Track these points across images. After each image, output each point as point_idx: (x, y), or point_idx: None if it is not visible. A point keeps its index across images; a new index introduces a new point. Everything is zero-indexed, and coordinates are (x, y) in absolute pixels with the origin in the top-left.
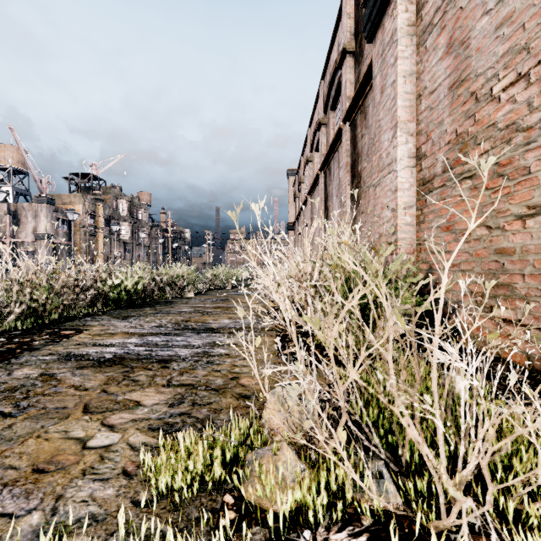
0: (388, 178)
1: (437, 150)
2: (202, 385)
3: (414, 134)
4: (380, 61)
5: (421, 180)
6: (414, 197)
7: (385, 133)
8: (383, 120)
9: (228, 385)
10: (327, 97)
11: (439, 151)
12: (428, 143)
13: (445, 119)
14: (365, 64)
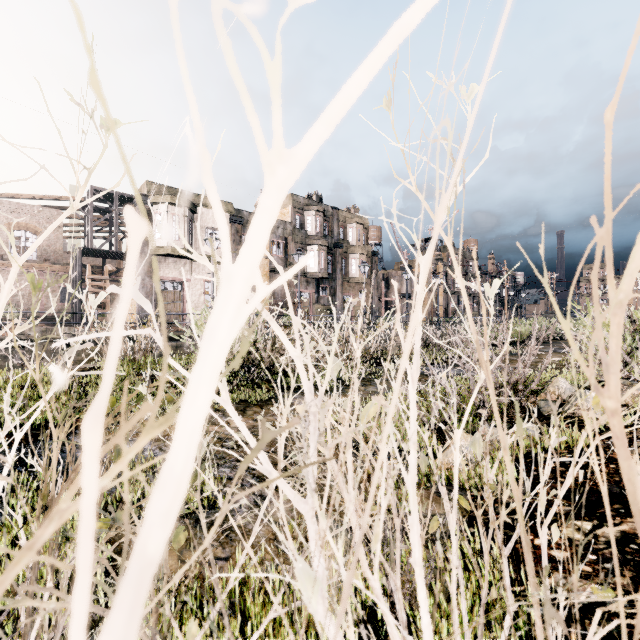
0: None
1: None
2: None
3: None
4: None
5: None
6: None
7: None
8: None
9: None
10: None
11: None
12: None
13: None
14: None
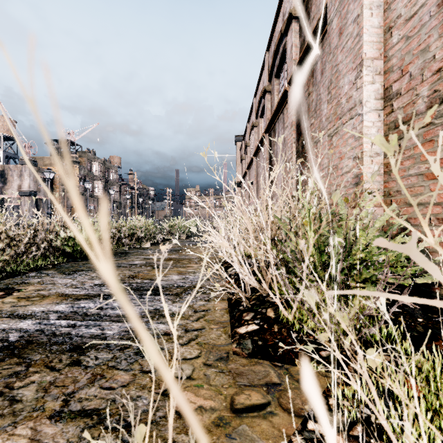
0: (349, 124)
1: (418, 84)
2: (114, 412)
3: (382, 73)
4: (338, 1)
5: (392, 123)
6: None
7: (345, 76)
8: (342, 63)
9: (155, 415)
10: (272, 66)
11: (422, 84)
12: (403, 78)
13: (433, 44)
14: (312, 25)
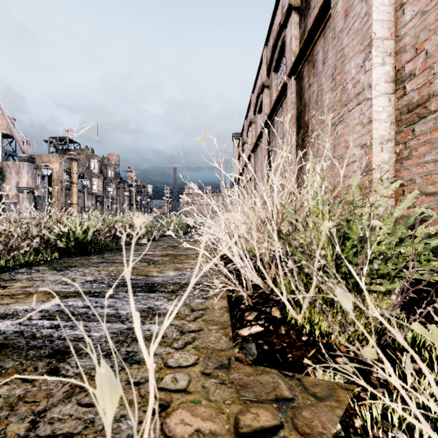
0: (356, 111)
1: (436, 62)
2: None
3: (393, 54)
4: None
5: (404, 107)
6: (393, 129)
7: (352, 59)
8: (348, 46)
9: None
10: (270, 61)
11: None
12: (417, 58)
13: None
14: (312, 15)
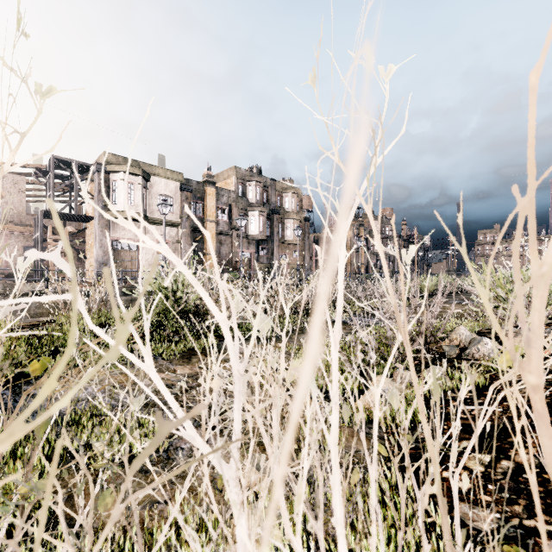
0: None
1: None
2: None
3: None
4: None
5: None
6: None
7: None
8: None
9: None
10: None
11: None
12: None
13: None
14: None
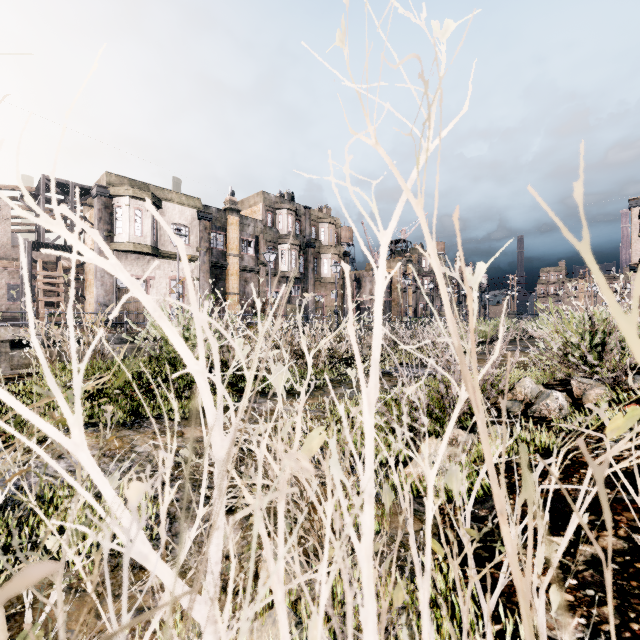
0: None
1: None
2: None
3: None
4: None
5: None
6: None
7: None
8: None
9: None
10: None
11: None
12: None
13: None
14: None
